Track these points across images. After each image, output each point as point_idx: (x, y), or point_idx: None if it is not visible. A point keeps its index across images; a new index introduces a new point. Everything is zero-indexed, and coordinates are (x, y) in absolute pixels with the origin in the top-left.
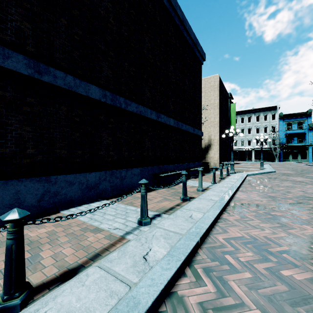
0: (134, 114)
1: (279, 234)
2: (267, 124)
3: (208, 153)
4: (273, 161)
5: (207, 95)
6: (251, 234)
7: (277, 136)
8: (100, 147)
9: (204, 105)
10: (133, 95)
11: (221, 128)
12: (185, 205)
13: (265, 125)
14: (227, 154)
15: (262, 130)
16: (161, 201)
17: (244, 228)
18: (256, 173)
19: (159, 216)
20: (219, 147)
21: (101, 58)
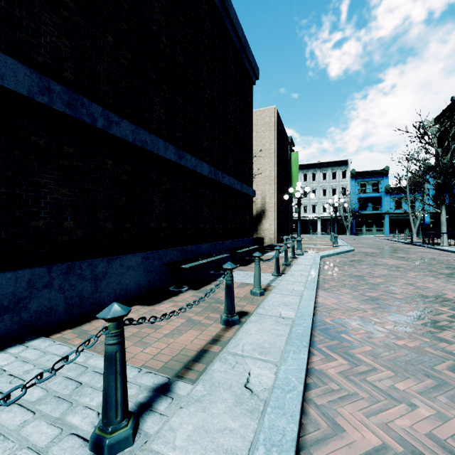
0: (128, 144)
1: (453, 419)
2: (336, 185)
3: (261, 223)
4: (344, 234)
5: (259, 136)
6: (398, 432)
7: (348, 200)
8: (36, 210)
9: (255, 151)
10: (127, 107)
11: (280, 187)
12: (232, 340)
13: (334, 186)
14: (287, 224)
15: (330, 192)
16: (180, 328)
17: (371, 403)
18: (332, 254)
19: (166, 392)
20: (277, 215)
21: (39, 3)
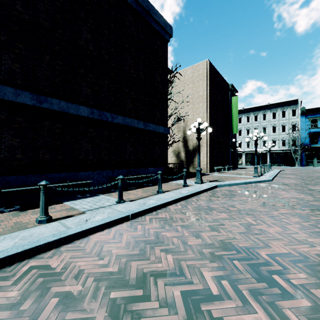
0: None
1: None
2: (285, 122)
3: (196, 156)
4: (293, 165)
5: (195, 85)
6: None
7: (298, 135)
8: None
9: (192, 98)
10: None
11: (214, 126)
12: None
13: (284, 123)
14: (226, 157)
15: (280, 129)
16: None
17: None
18: (235, 183)
19: None
20: (210, 149)
21: None
